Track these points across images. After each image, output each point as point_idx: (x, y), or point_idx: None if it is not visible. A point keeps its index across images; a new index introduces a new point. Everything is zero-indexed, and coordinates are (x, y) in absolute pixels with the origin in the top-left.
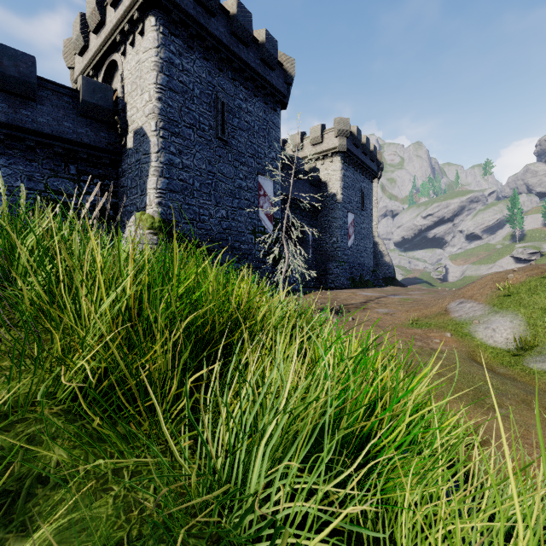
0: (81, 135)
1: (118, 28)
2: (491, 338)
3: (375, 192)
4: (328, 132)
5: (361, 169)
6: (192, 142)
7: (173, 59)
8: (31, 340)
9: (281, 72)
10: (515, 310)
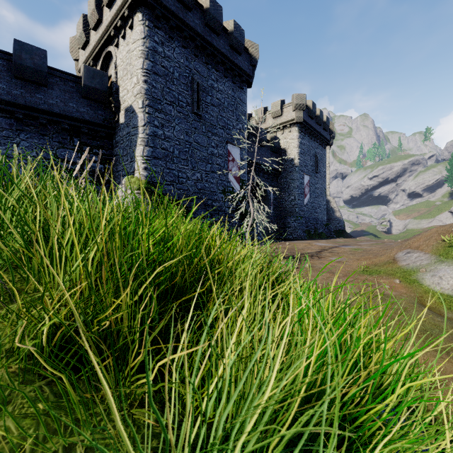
0: (83, 113)
1: (112, 25)
2: (438, 285)
3: (327, 157)
4: (287, 106)
5: (315, 137)
6: (172, 116)
7: (157, 47)
8: (5, 290)
9: (246, 56)
10: None
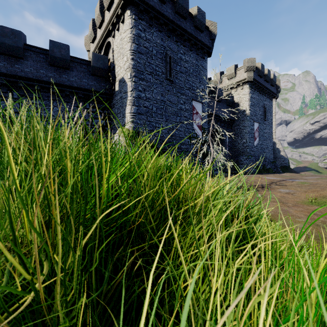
0: (91, 86)
1: (110, 22)
2: None
3: (274, 108)
4: (240, 69)
5: (263, 92)
6: (151, 83)
7: (140, 34)
8: None
9: (207, 33)
10: None
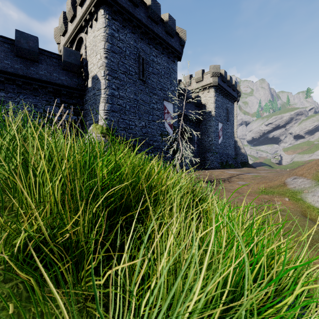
0: (63, 80)
1: (83, 18)
2: (317, 202)
3: (235, 110)
4: (206, 74)
5: (226, 96)
6: (125, 82)
7: (114, 33)
8: None
9: (177, 39)
10: None
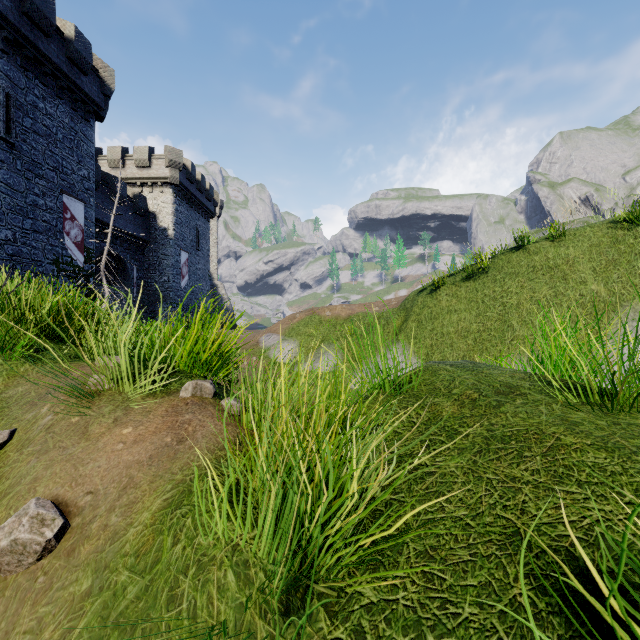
0: None
1: None
2: (280, 357)
3: (215, 231)
4: (158, 158)
5: (196, 206)
6: None
7: None
8: None
9: (96, 79)
10: (296, 337)
